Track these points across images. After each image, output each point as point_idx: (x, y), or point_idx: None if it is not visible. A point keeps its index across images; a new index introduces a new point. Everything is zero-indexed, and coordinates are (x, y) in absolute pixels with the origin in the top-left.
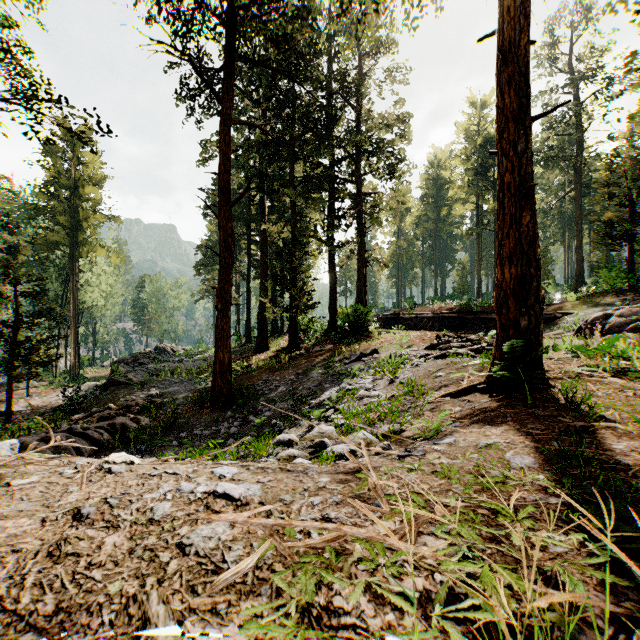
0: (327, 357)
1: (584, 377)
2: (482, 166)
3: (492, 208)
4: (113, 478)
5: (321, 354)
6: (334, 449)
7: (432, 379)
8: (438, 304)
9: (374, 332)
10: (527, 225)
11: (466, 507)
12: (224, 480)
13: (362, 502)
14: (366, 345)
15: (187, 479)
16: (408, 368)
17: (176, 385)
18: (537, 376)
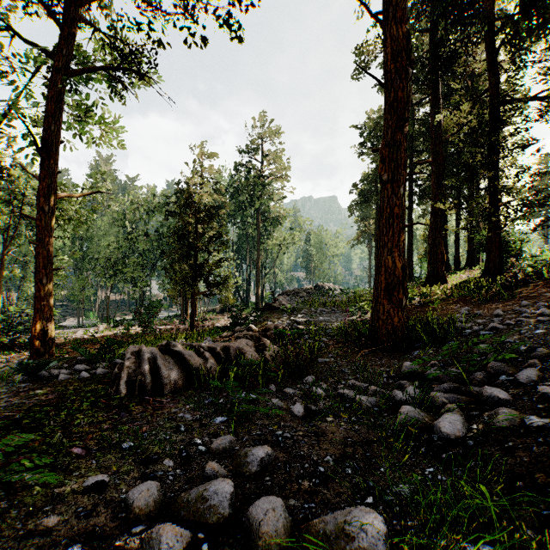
0: None
1: None
2: None
3: None
4: None
5: None
6: None
7: None
8: None
9: None
10: None
11: None
12: None
13: None
14: None
15: None
16: None
17: (327, 315)
18: None
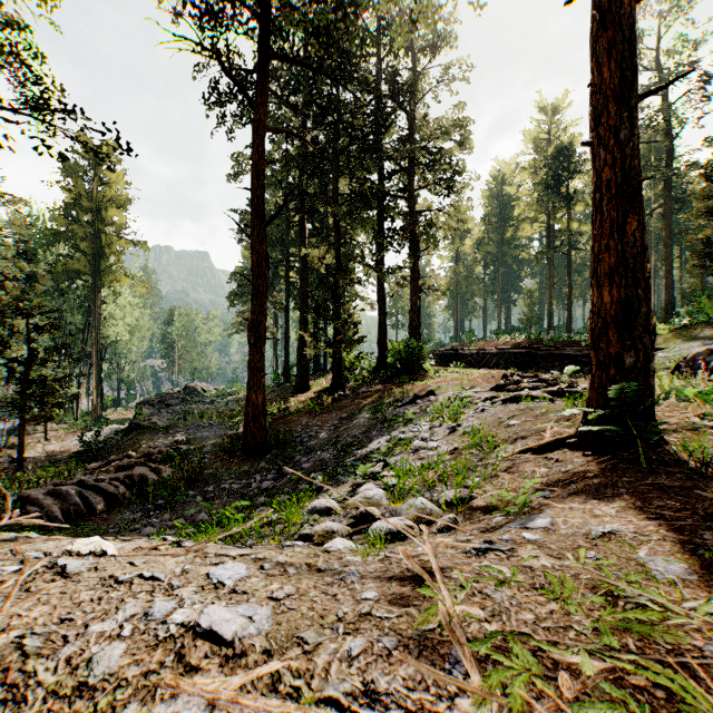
0: (375, 399)
1: (703, 429)
2: (554, 180)
3: (565, 228)
4: (63, 585)
5: (369, 395)
6: (384, 524)
7: (504, 428)
8: (503, 338)
9: (429, 370)
10: (633, 234)
11: (609, 672)
12: (221, 593)
13: (430, 650)
14: (420, 385)
15: (168, 589)
16: (472, 414)
17: (205, 430)
18: (652, 430)
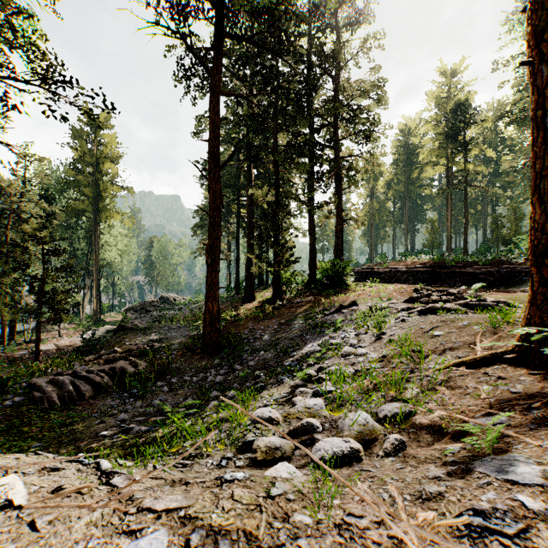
0: (308, 308)
1: None
2: (452, 130)
3: (462, 169)
4: None
5: (302, 305)
6: (328, 445)
7: (429, 339)
8: (411, 259)
9: (351, 285)
10: None
11: None
12: None
13: None
14: (344, 297)
15: None
16: (394, 323)
17: (174, 331)
18: None
